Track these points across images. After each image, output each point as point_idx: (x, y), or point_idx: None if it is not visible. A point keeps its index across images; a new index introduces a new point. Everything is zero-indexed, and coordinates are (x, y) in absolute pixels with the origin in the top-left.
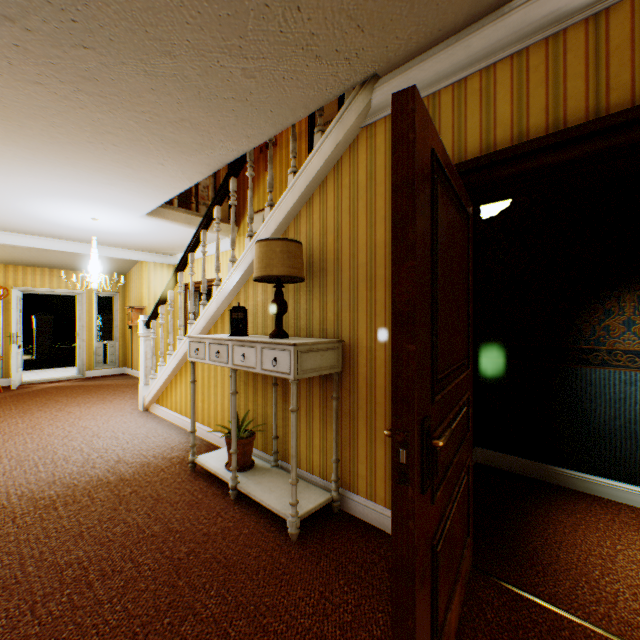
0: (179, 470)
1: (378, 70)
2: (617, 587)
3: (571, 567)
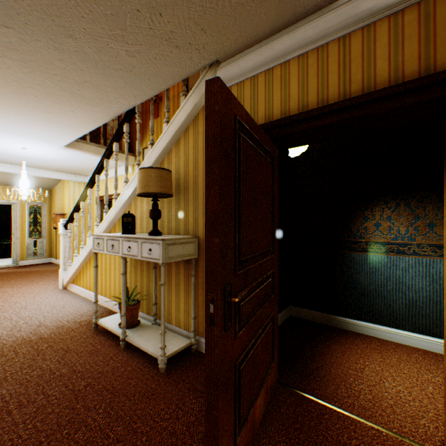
0: (85, 330)
1: (219, 58)
2: (361, 387)
3: (337, 377)
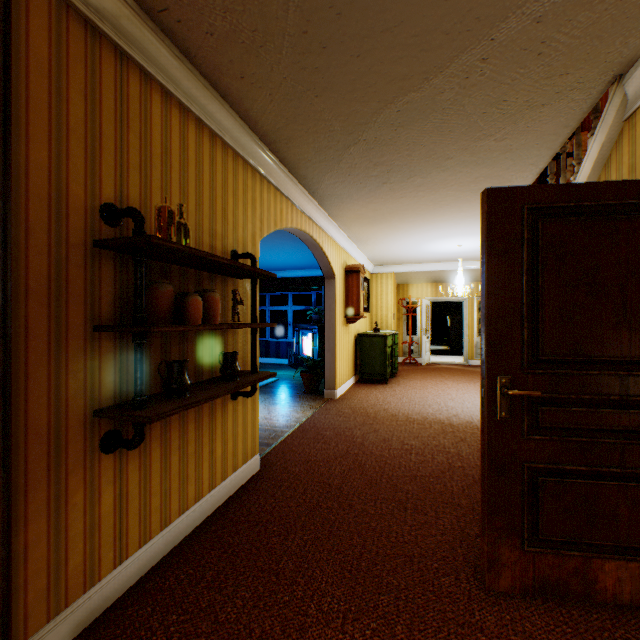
0: None
1: (614, 73)
2: None
3: None
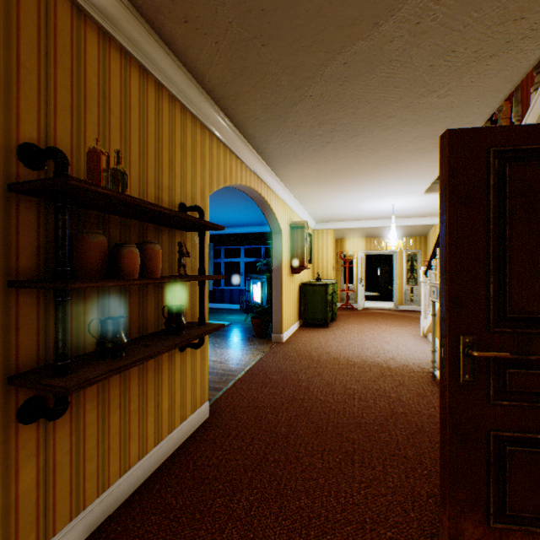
0: (423, 375)
1: None
2: None
3: None
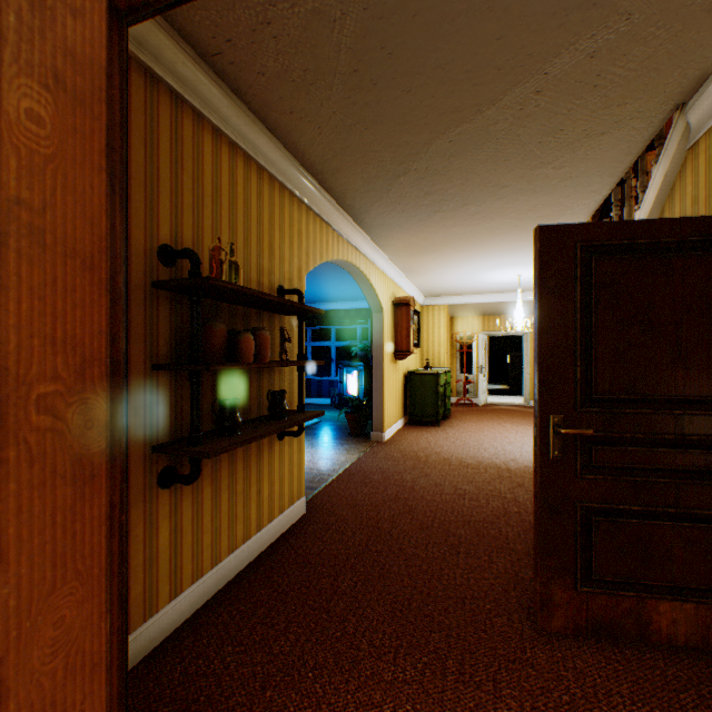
0: None
1: (675, 102)
2: None
3: None
